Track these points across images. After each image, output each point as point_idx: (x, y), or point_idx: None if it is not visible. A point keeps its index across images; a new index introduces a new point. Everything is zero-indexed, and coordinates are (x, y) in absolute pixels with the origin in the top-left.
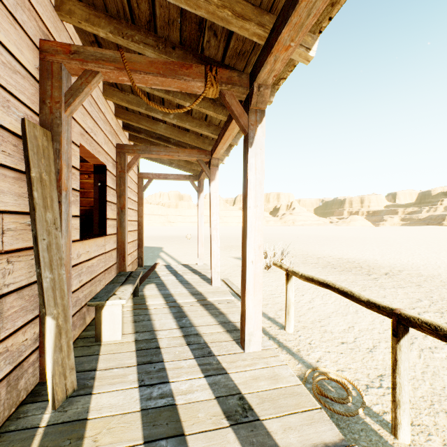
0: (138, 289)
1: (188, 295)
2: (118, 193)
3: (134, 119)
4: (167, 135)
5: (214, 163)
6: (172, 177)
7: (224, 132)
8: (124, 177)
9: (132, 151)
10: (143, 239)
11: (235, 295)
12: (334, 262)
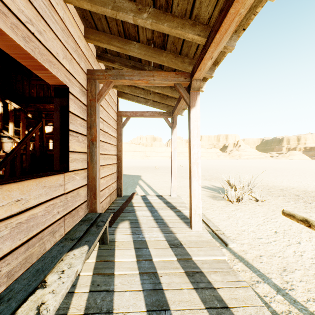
0: (107, 235)
1: (165, 246)
2: (88, 124)
3: (104, 39)
4: (141, 56)
5: (194, 85)
6: (147, 114)
7: (226, 11)
8: (95, 105)
9: (103, 76)
10: (122, 171)
11: (214, 235)
12: (302, 196)
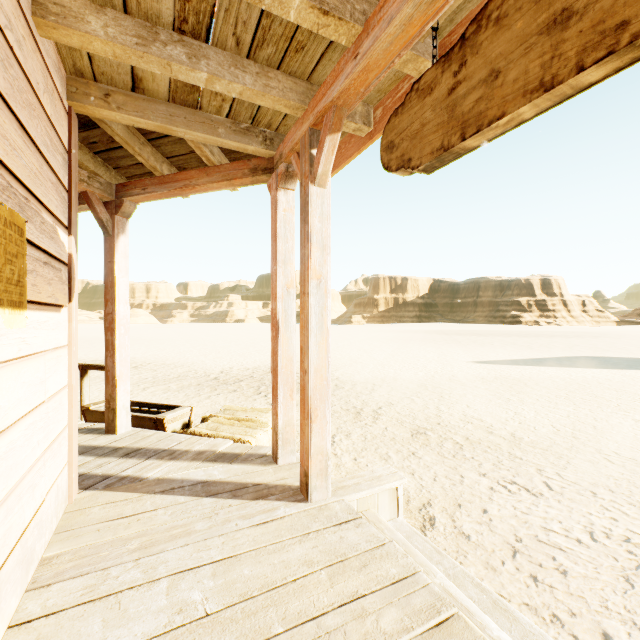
0: None
1: None
2: None
3: None
4: None
5: None
6: None
7: None
8: None
9: None
10: None
11: None
12: None
